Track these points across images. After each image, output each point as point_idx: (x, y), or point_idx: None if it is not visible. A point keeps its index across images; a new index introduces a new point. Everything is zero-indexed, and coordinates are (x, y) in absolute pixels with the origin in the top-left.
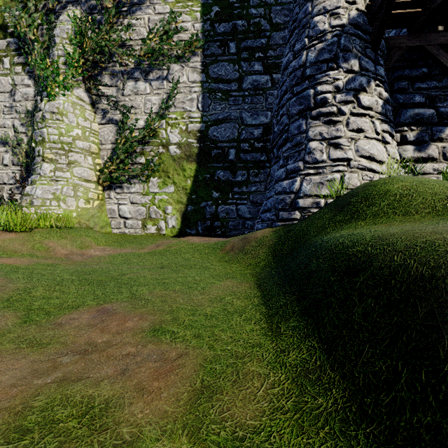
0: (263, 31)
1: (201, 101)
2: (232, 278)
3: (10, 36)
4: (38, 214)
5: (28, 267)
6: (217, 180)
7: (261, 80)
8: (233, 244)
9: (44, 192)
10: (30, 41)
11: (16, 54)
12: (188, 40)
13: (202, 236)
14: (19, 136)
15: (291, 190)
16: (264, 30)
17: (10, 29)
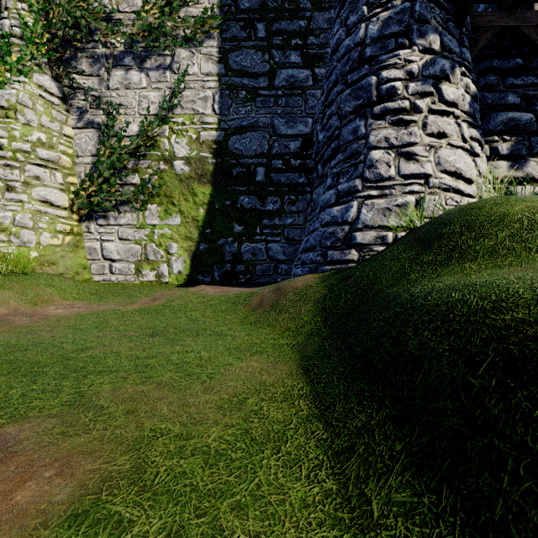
0: (302, 10)
1: (218, 101)
2: (259, 355)
3: None
4: None
5: None
6: (240, 208)
7: (299, 76)
8: (262, 297)
9: None
10: None
11: None
12: (200, 15)
13: (219, 285)
14: None
15: (345, 220)
16: (303, 9)
17: None
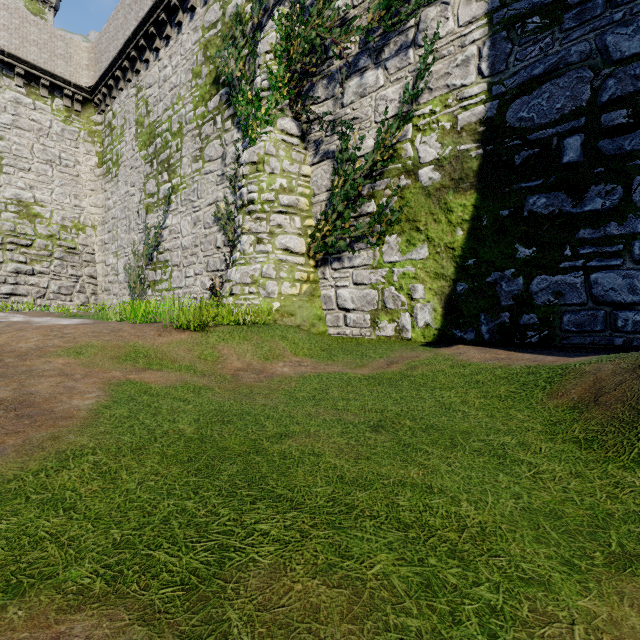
0: None
1: (487, 56)
2: None
3: (222, 86)
4: (236, 306)
5: (161, 392)
6: (528, 218)
7: None
8: (596, 381)
9: (243, 275)
10: (236, 81)
11: (227, 106)
12: None
13: (490, 346)
14: (229, 208)
15: None
16: None
17: (222, 78)
